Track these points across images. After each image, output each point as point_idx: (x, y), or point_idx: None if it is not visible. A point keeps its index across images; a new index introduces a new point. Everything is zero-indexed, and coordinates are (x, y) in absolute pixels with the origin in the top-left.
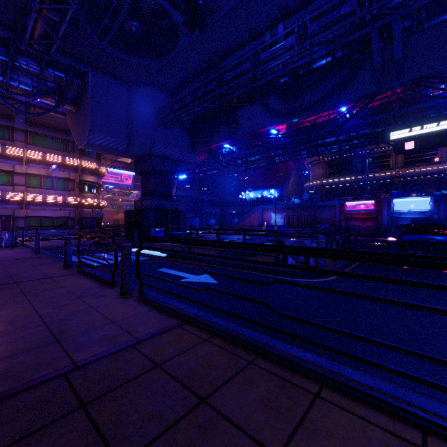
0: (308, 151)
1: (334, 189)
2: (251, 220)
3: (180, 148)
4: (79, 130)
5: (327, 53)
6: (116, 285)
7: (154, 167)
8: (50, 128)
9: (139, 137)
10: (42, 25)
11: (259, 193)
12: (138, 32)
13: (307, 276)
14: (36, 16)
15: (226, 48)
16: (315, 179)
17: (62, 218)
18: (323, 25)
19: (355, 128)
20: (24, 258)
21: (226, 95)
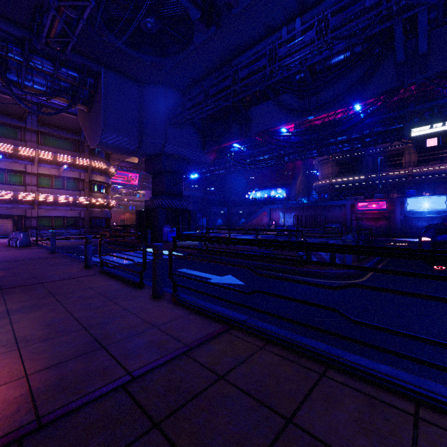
0: (318, 149)
1: (344, 188)
2: (259, 220)
3: (191, 147)
4: (92, 129)
5: (346, 48)
6: (144, 286)
7: (165, 167)
8: (61, 129)
9: (150, 137)
10: (59, 23)
11: (266, 192)
12: (154, 29)
13: (335, 277)
14: (54, 13)
15: (240, 45)
16: (324, 178)
17: (72, 218)
18: (345, 18)
19: (368, 125)
20: (42, 258)
21: (239, 93)
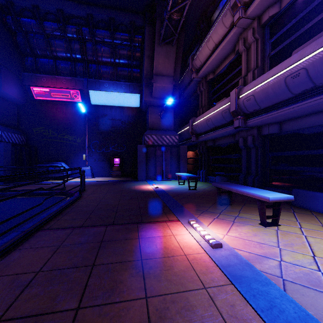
0: None
1: None
2: None
3: None
4: None
5: None
6: None
7: None
8: None
9: None
10: None
11: None
12: None
13: None
14: None
15: None
16: None
17: None
18: None
19: None
20: None
21: None
